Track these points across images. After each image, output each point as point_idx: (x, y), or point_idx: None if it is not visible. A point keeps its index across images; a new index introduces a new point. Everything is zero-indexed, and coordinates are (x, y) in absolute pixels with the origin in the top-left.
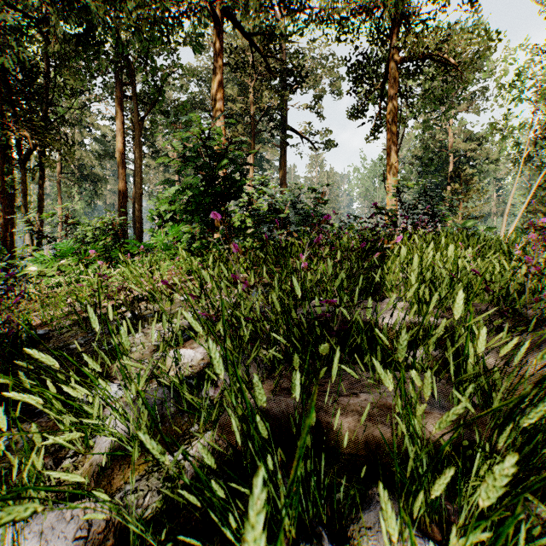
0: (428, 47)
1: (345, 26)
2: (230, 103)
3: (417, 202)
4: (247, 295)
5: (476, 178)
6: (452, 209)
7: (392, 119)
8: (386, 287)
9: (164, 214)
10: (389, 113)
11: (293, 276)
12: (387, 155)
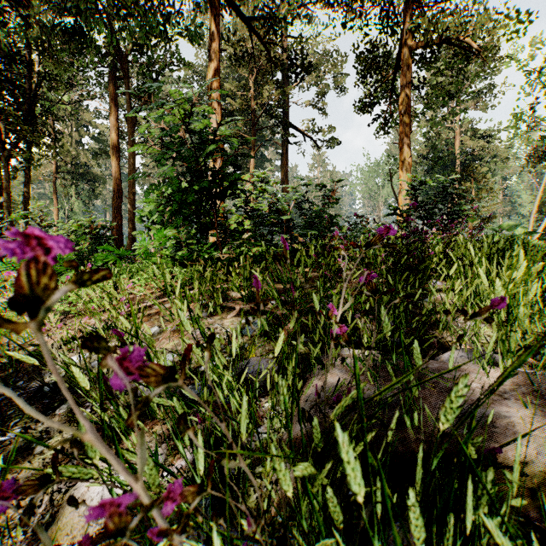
0: (447, 28)
1: (353, 9)
2: (230, 99)
3: (435, 201)
4: (179, 537)
5: (489, 176)
6: (476, 209)
7: (405, 110)
8: (438, 324)
9: (149, 215)
10: (402, 103)
11: (335, 422)
12: (400, 150)
